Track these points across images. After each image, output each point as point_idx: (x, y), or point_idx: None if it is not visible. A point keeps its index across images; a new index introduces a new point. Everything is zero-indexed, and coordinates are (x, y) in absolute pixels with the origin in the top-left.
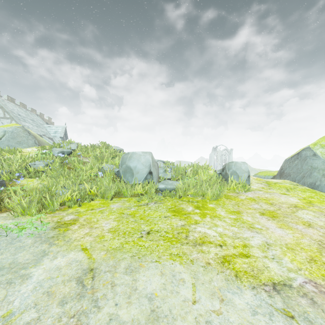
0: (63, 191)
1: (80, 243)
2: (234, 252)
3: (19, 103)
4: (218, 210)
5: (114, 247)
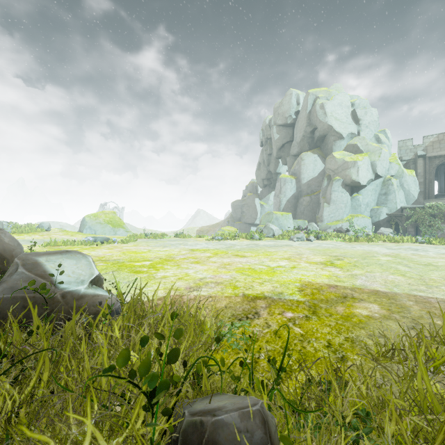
0: None
1: None
2: (21, 238)
3: None
4: (25, 235)
5: None
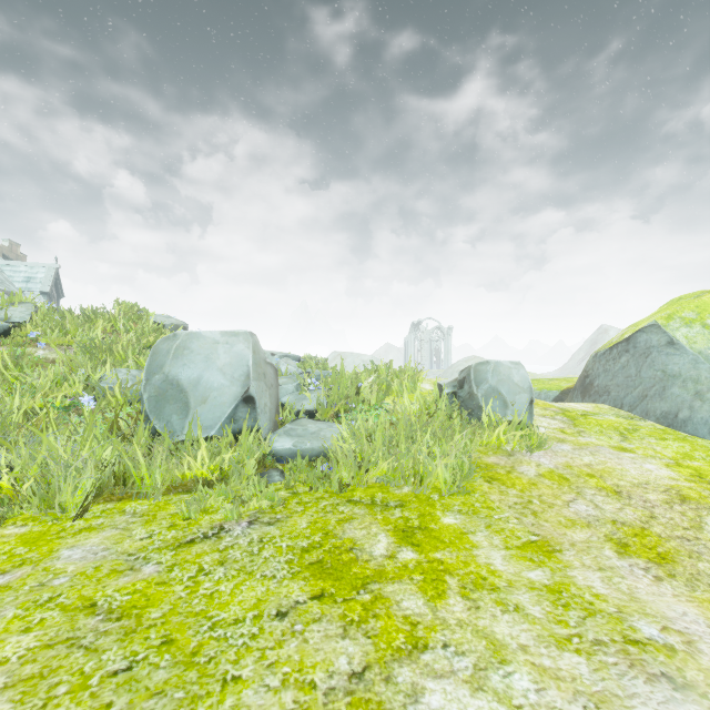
0: None
1: None
2: None
3: None
4: (478, 544)
5: None
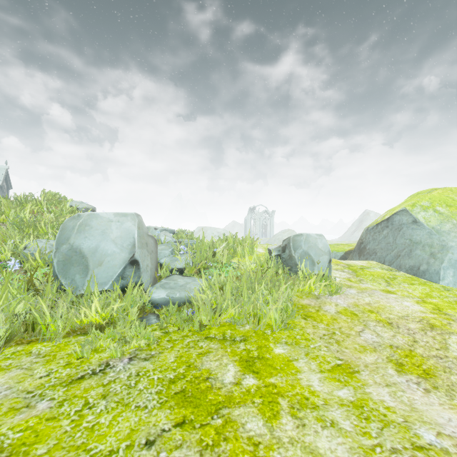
0: None
1: None
2: None
3: None
4: (301, 369)
5: None
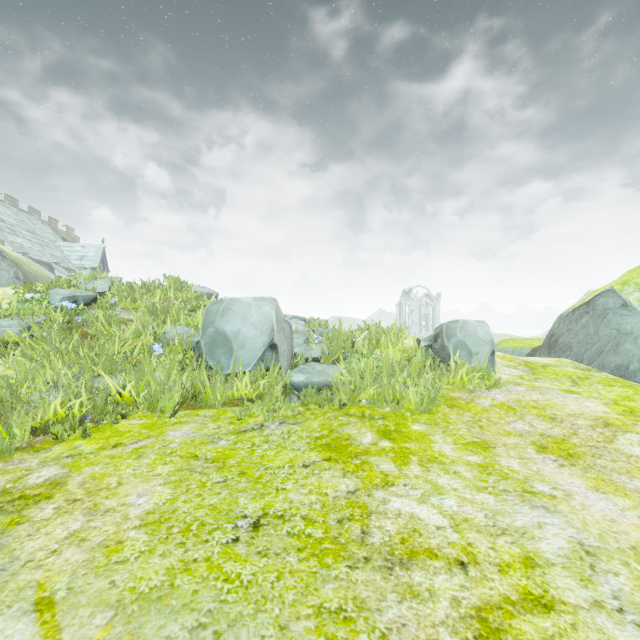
0: (51, 394)
1: (40, 577)
2: (506, 591)
3: (1, 196)
4: (435, 441)
5: (142, 590)
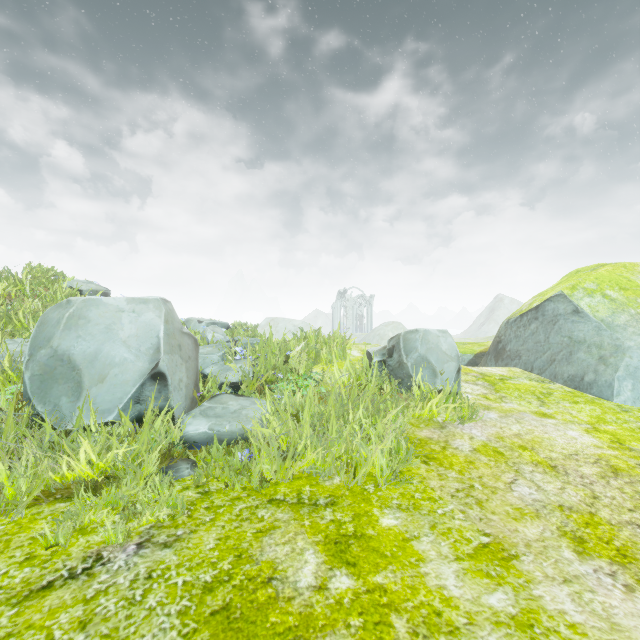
0: None
1: None
2: None
3: None
4: (425, 555)
5: None
